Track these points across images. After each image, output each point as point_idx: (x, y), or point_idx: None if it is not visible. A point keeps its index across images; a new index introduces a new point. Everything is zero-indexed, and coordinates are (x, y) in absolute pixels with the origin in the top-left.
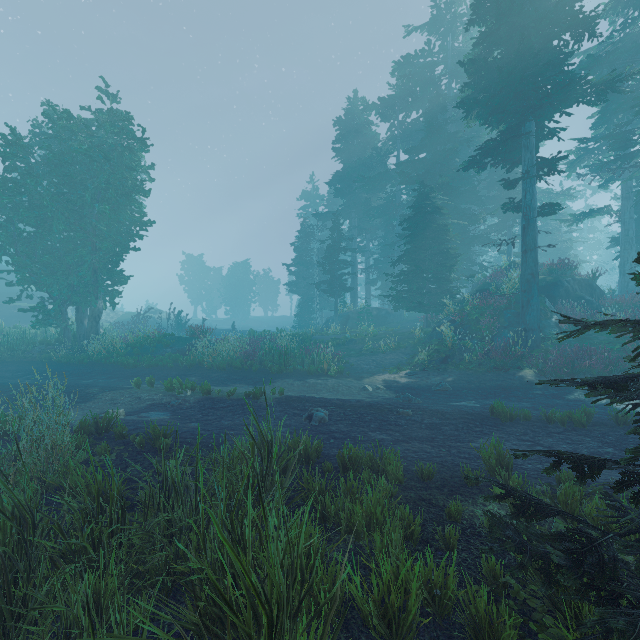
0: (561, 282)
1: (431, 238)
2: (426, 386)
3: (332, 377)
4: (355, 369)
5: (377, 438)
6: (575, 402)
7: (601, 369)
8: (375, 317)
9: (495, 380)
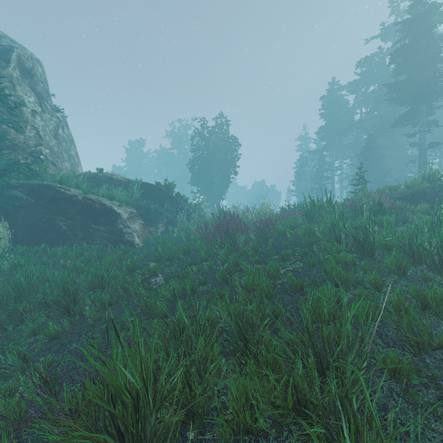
0: None
1: (374, 162)
2: None
3: None
4: None
5: None
6: None
7: None
8: None
9: None
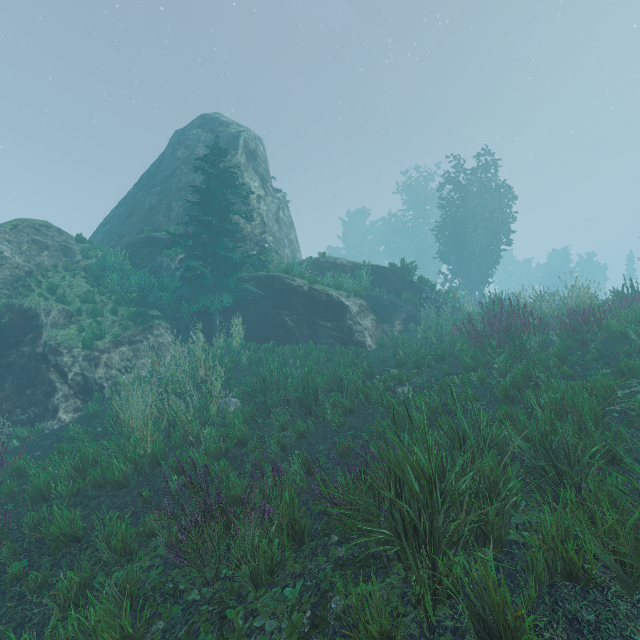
0: None
1: None
2: None
3: None
4: None
5: None
6: None
7: None
8: None
9: None
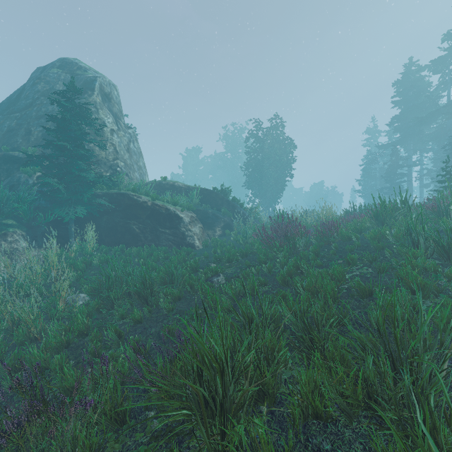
0: None
1: None
2: None
3: None
4: None
5: None
6: None
7: None
8: None
9: None
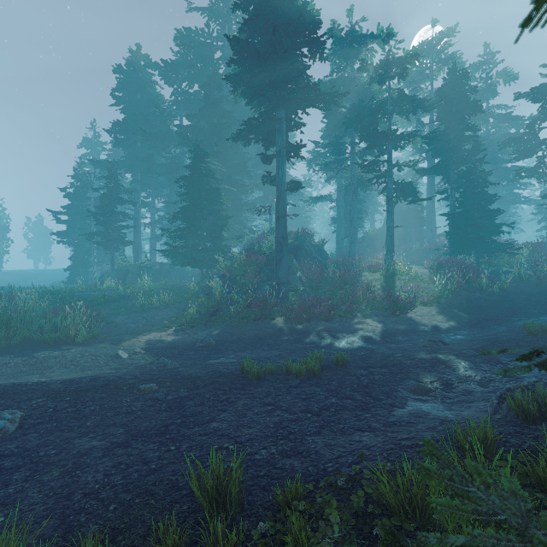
0: (303, 246)
1: (205, 198)
2: (191, 343)
3: (80, 344)
4: (118, 330)
5: (82, 449)
6: (310, 345)
7: (327, 314)
8: (158, 271)
9: (254, 329)
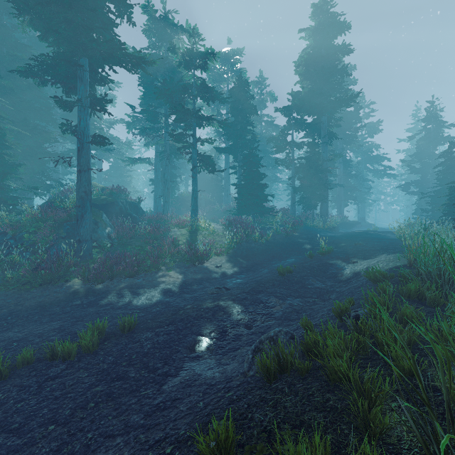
0: (117, 202)
1: None
2: None
3: None
4: None
5: None
6: (106, 307)
7: (131, 270)
8: None
9: (38, 297)
